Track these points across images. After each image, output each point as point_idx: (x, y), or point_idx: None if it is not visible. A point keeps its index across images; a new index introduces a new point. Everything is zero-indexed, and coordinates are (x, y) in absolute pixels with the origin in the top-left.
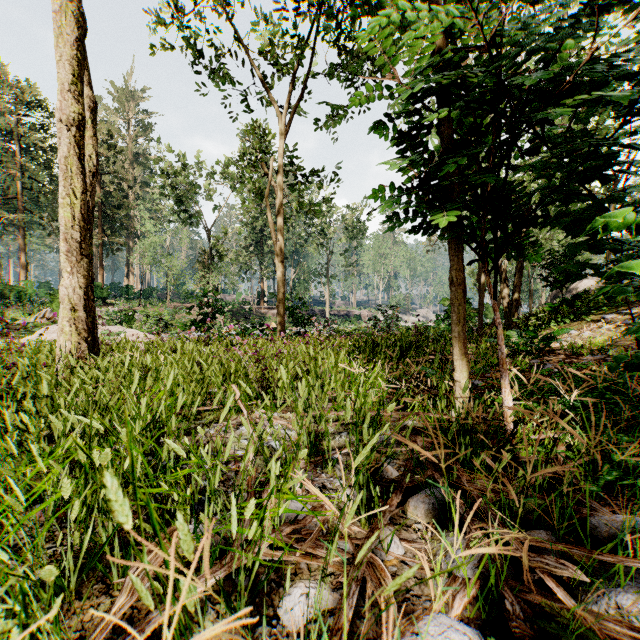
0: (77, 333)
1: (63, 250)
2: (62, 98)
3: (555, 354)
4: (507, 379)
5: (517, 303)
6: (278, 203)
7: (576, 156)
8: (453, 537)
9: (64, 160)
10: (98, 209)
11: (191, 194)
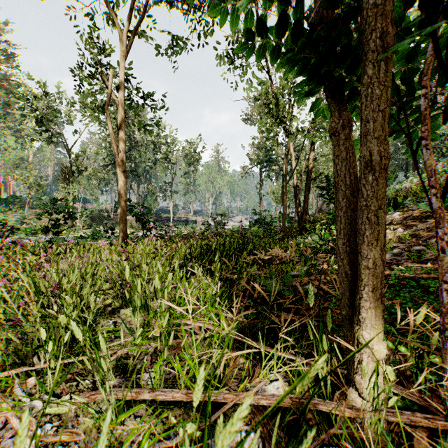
0: None
1: None
2: None
3: None
4: None
5: (306, 213)
6: (120, 118)
7: None
8: None
9: None
10: None
11: (51, 116)
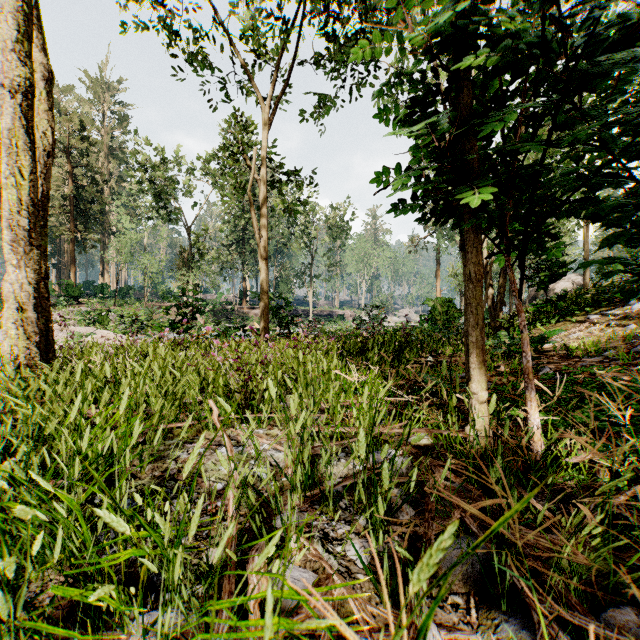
0: (26, 337)
1: (8, 239)
2: (5, 59)
3: (548, 356)
4: (533, 391)
5: (502, 303)
6: (261, 197)
7: (633, 123)
8: (513, 624)
9: (9, 133)
10: (70, 203)
11: (170, 190)
